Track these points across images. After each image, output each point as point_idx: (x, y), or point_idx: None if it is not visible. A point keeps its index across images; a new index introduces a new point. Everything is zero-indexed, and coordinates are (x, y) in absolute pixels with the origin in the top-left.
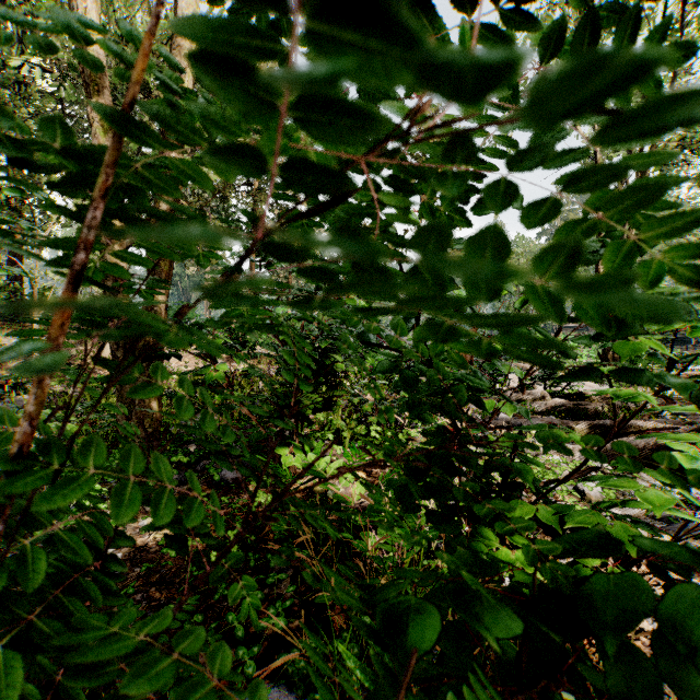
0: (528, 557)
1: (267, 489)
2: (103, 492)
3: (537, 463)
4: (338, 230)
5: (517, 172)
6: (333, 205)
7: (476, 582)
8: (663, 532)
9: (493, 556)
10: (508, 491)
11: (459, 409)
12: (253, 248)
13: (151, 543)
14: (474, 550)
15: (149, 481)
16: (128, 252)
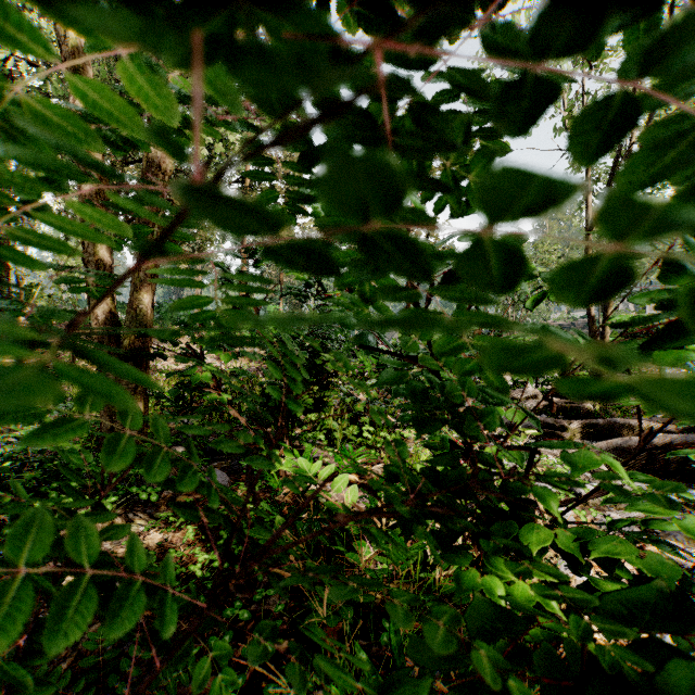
0: (571, 625)
1: (240, 539)
2: None
3: (556, 484)
4: (333, 154)
5: (651, 76)
6: (321, 118)
7: (520, 689)
8: (682, 550)
9: (512, 599)
10: (518, 511)
11: (478, 433)
12: (181, 211)
13: None
14: (486, 587)
15: (132, 487)
16: (30, 231)
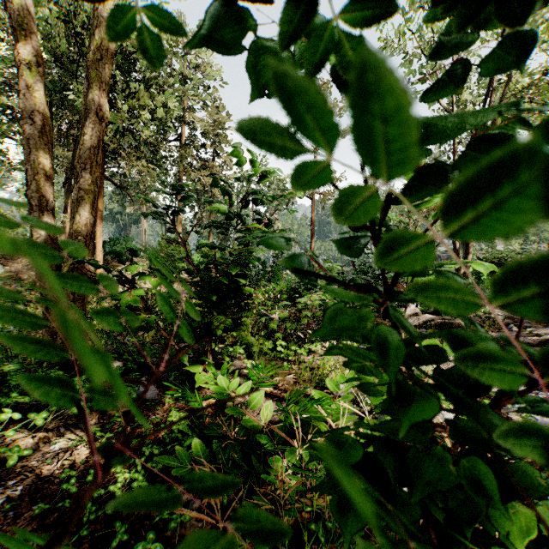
0: None
1: None
2: (14, 417)
3: None
4: None
5: None
6: None
7: None
8: None
9: None
10: None
11: None
12: None
13: (57, 471)
14: None
15: None
16: None
